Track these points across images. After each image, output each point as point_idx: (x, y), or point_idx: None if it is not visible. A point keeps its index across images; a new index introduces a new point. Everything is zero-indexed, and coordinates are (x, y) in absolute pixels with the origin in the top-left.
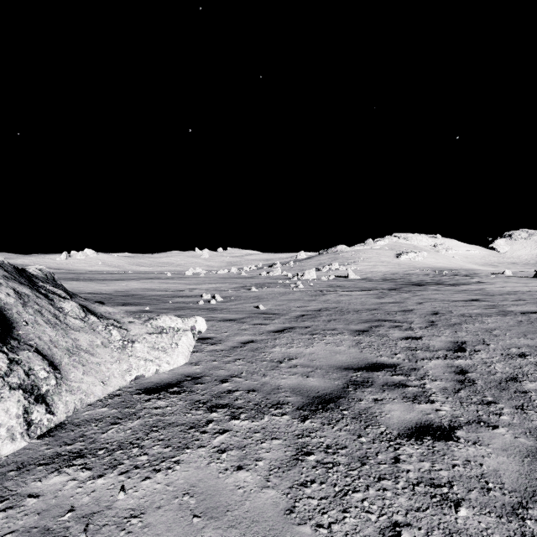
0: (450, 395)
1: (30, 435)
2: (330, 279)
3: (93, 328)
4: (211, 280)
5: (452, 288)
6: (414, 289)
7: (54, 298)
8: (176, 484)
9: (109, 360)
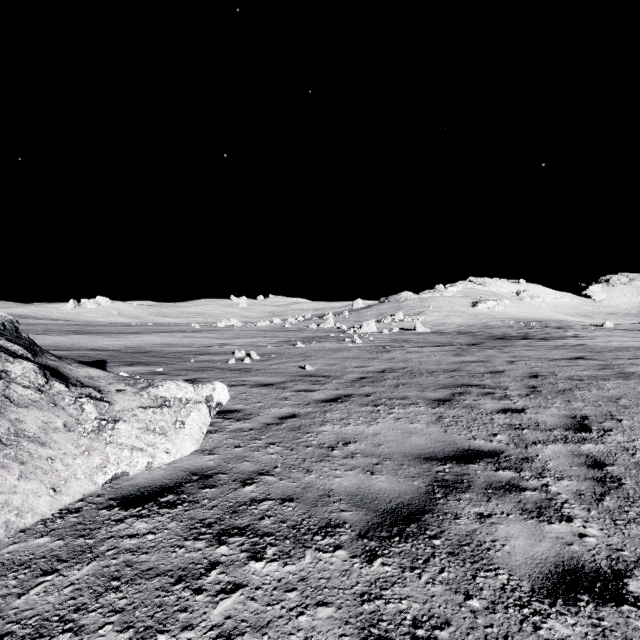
0: (592, 506)
1: None
2: (393, 333)
3: (55, 401)
4: (248, 334)
5: (546, 343)
6: (499, 345)
7: None
8: None
9: (71, 451)
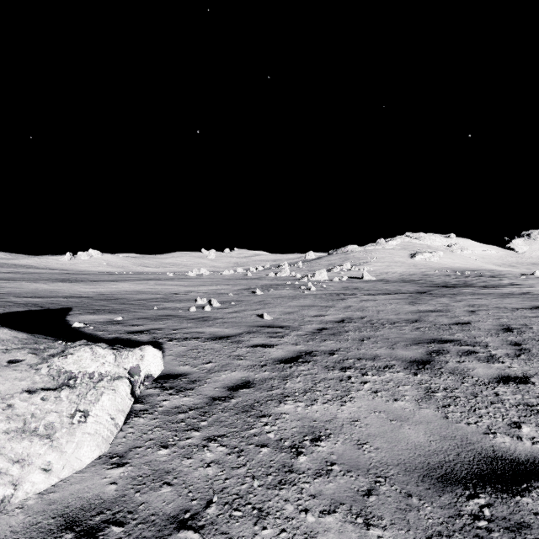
0: None
1: None
2: (343, 281)
3: None
4: (214, 281)
5: (491, 291)
6: (447, 293)
7: None
8: None
9: None
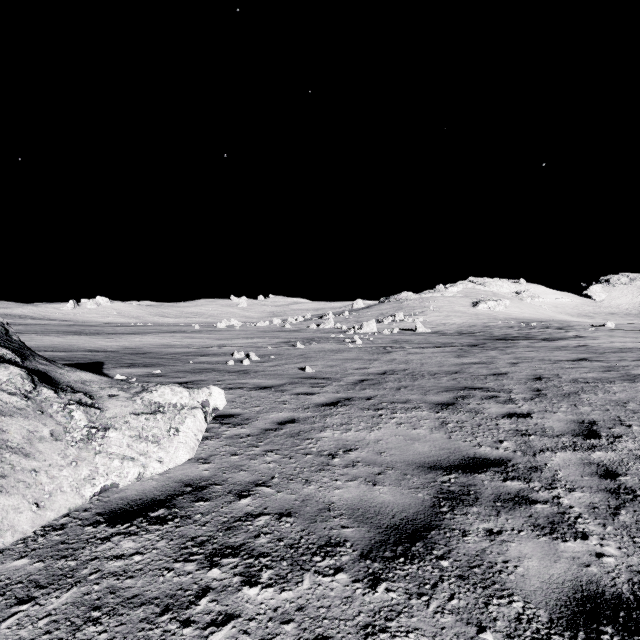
0: (608, 520)
1: None
2: (393, 333)
3: (42, 408)
4: (248, 334)
5: (548, 343)
6: (500, 346)
7: None
8: None
9: (58, 462)
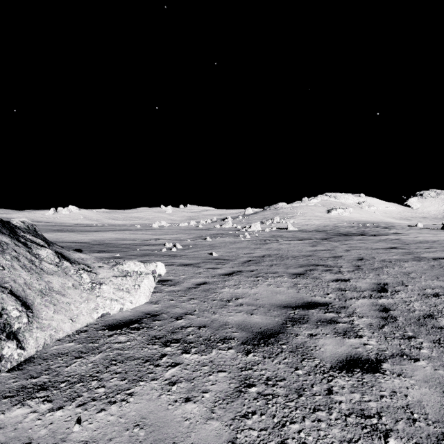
0: (376, 330)
1: (0, 368)
2: (272, 231)
3: (66, 272)
4: (173, 231)
5: (374, 238)
6: (342, 239)
7: (32, 246)
8: (128, 416)
9: (78, 300)
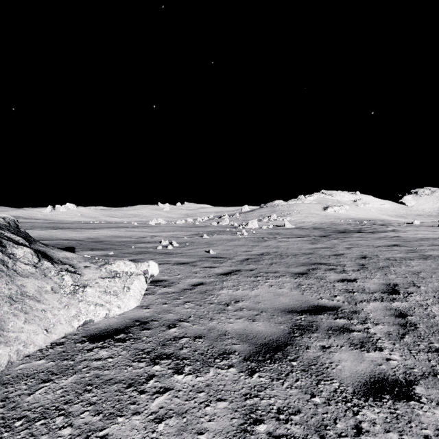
0: (397, 341)
1: None
2: (269, 228)
3: (45, 273)
4: (170, 229)
5: (373, 235)
6: (341, 236)
7: (8, 244)
8: None
9: (57, 306)
